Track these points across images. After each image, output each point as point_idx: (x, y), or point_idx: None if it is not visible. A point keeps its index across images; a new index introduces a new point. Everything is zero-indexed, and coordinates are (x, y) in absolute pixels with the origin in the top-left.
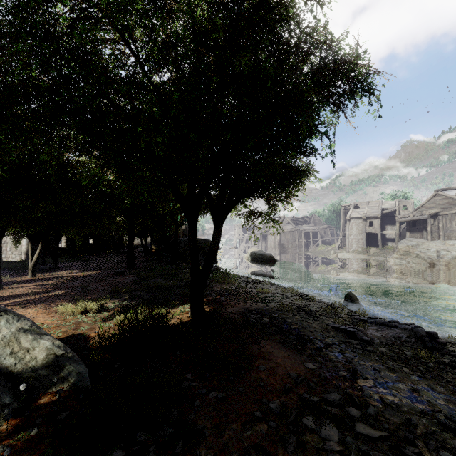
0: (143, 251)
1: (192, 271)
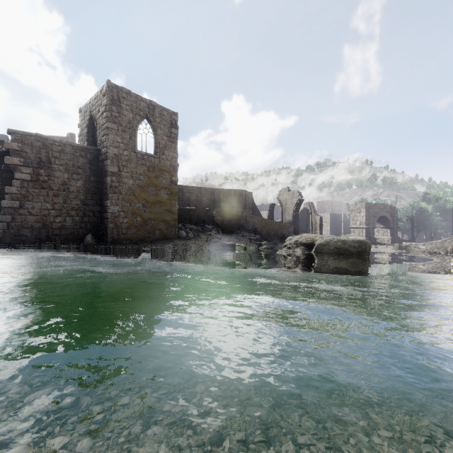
0: None
1: None
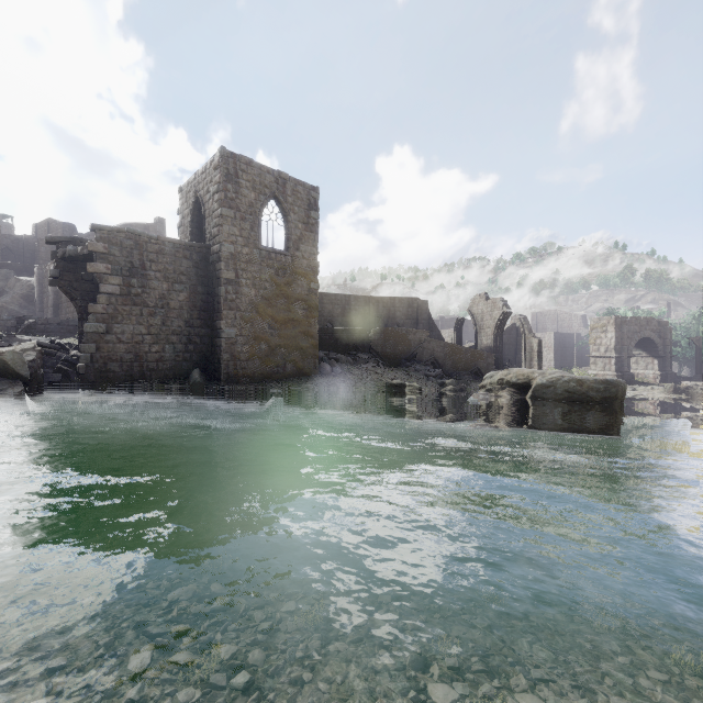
0: None
1: None
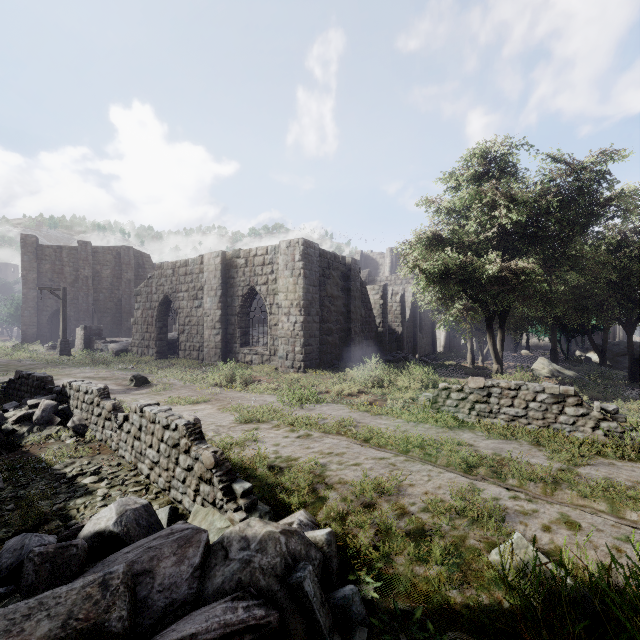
0: (547, 354)
1: (629, 360)
